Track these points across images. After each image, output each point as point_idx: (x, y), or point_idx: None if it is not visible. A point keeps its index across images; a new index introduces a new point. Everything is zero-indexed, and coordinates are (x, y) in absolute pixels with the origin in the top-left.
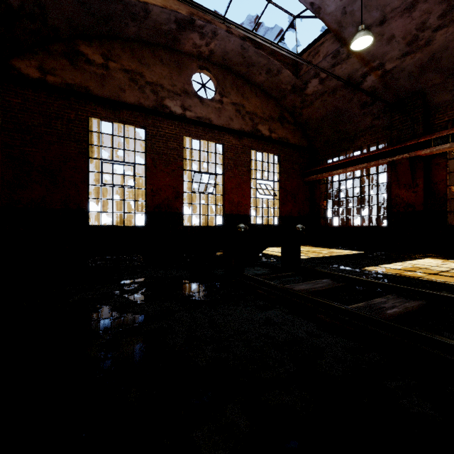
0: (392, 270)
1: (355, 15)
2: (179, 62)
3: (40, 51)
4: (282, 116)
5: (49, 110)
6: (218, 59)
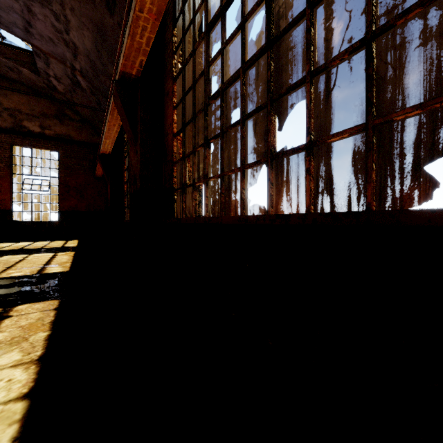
0: None
1: (3, 16)
2: None
3: None
4: (62, 113)
5: None
6: None
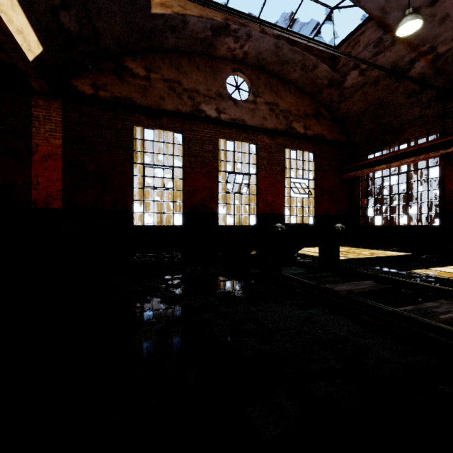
0: (446, 274)
1: None
2: (214, 67)
3: (93, 70)
4: (318, 112)
5: (100, 122)
6: (251, 61)
